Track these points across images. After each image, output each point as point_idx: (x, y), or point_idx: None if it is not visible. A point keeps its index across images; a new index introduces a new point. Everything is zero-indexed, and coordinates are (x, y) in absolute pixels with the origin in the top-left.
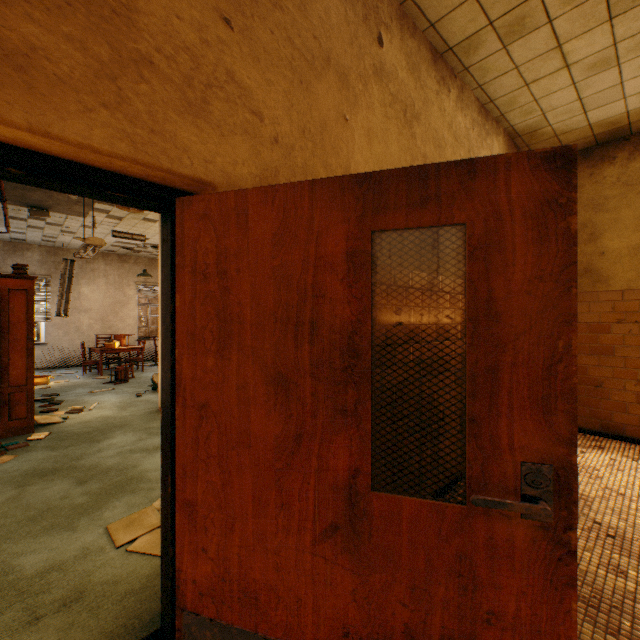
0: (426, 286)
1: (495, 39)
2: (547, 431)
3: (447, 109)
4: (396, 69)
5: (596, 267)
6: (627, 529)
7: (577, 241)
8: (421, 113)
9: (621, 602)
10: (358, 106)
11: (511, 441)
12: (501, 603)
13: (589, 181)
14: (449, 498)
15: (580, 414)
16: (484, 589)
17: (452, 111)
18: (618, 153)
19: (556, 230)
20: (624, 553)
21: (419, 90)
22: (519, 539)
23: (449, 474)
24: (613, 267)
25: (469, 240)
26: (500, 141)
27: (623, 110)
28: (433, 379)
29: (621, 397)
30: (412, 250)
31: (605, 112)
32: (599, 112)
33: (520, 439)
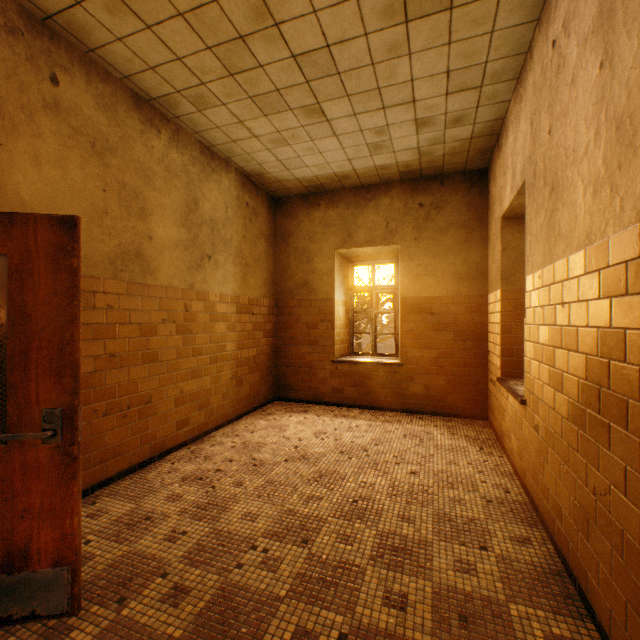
0: (126, 292)
1: (189, 103)
2: (61, 388)
3: (157, 146)
4: (80, 107)
5: (311, 282)
6: (271, 459)
7: (301, 262)
8: (119, 147)
9: (224, 501)
10: (20, 133)
11: (39, 397)
12: (32, 502)
13: (307, 219)
14: (155, 465)
15: (302, 389)
16: (21, 496)
17: (164, 149)
18: (322, 202)
19: (66, 265)
20: (254, 473)
21: (116, 127)
22: (44, 458)
23: (160, 446)
24: (319, 282)
25: (11, 267)
26: (232, 177)
27: (312, 174)
28: (137, 369)
29: (323, 374)
30: (105, 261)
31: (302, 173)
32: (298, 172)
33: (45, 395)
